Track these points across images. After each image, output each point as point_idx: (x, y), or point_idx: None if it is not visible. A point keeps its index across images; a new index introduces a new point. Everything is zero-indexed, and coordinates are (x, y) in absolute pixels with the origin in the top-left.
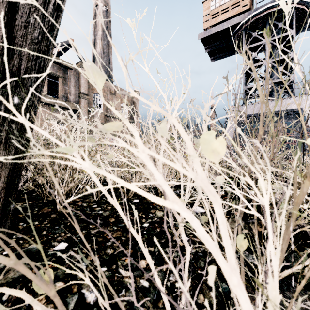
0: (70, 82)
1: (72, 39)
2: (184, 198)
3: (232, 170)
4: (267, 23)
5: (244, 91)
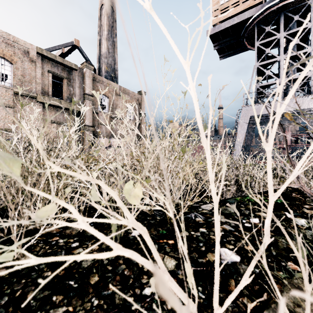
0: (75, 83)
1: (77, 40)
2: (203, 229)
3: (253, 179)
4: (282, 16)
5: (256, 89)
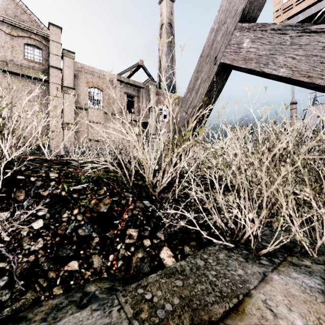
0: (142, 99)
1: (142, 60)
2: None
3: None
4: None
5: None
